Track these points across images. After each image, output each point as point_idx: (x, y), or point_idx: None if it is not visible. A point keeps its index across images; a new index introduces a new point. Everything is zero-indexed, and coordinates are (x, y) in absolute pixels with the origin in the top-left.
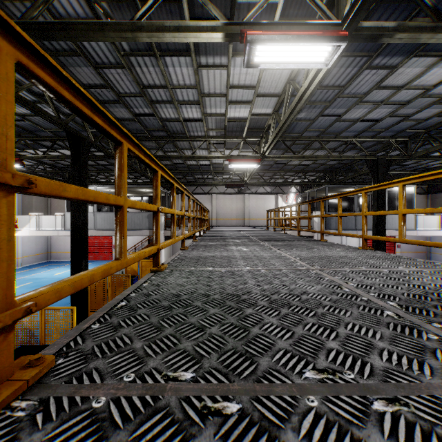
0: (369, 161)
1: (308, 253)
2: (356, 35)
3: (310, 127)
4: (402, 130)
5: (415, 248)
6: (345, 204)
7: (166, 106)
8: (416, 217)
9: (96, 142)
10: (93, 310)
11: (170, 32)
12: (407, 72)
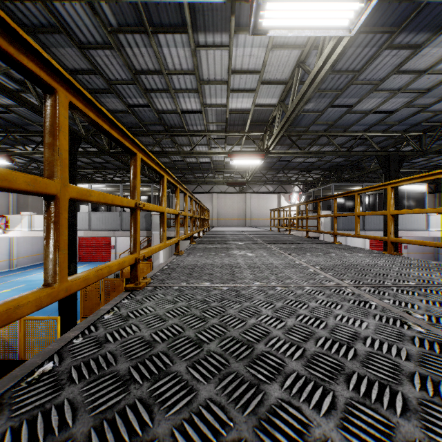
0: (380, 157)
1: (326, 259)
2: None
3: (318, 120)
4: (416, 123)
5: (422, 249)
6: (350, 204)
7: (162, 96)
8: (428, 217)
9: (87, 136)
10: (85, 316)
11: None
12: (431, 53)
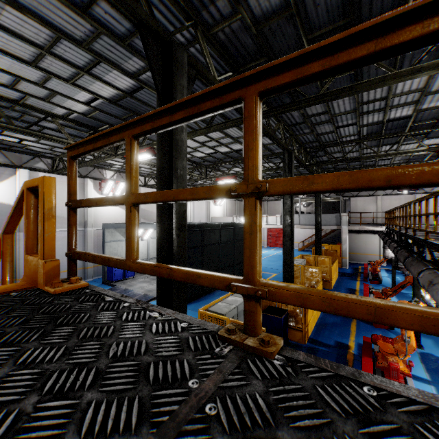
0: None
1: None
2: None
3: None
4: None
5: None
6: None
7: None
8: None
9: None
10: None
11: (402, 155)
12: None
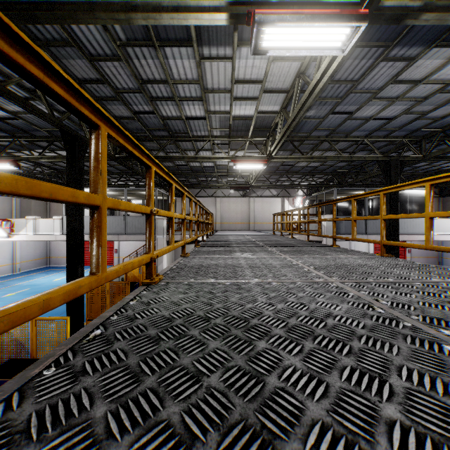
0: (381, 162)
1: (322, 260)
2: (376, 16)
3: (319, 126)
4: (416, 129)
5: (426, 253)
6: None
7: (167, 103)
8: None
9: None
10: (91, 319)
11: (168, 13)
12: (426, 64)
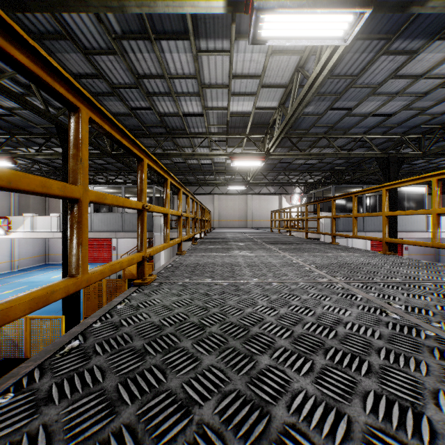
0: (379, 159)
1: (323, 258)
2: (380, 4)
3: (318, 122)
4: (415, 126)
5: (423, 250)
6: (351, 205)
7: (164, 99)
8: (428, 219)
9: (90, 138)
10: (88, 316)
11: (163, 1)
12: (427, 58)
